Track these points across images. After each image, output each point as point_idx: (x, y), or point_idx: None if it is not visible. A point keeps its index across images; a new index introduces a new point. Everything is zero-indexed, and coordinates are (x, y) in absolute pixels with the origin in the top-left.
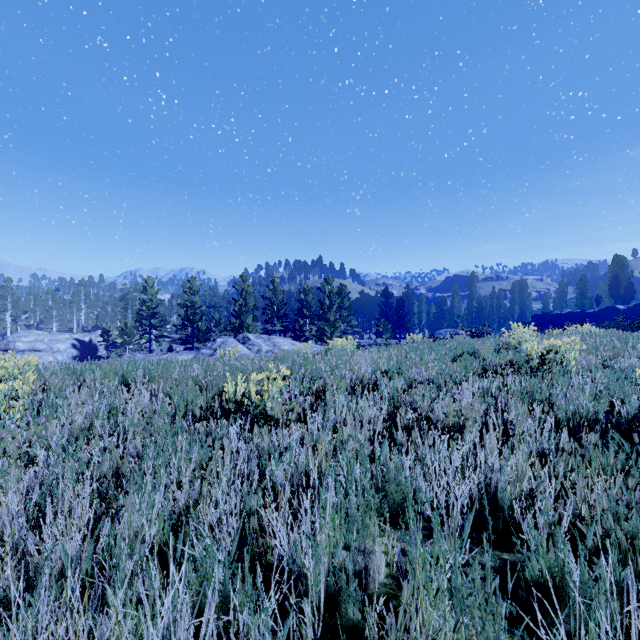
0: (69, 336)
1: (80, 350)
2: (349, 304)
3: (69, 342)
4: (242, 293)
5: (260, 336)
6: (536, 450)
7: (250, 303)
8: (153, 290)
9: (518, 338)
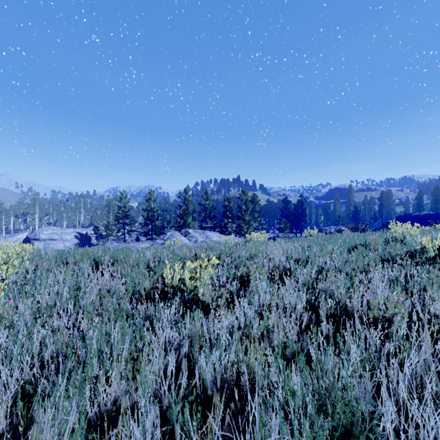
0: (73, 230)
1: (80, 239)
2: (259, 208)
3: (73, 234)
4: (185, 201)
5: (197, 231)
6: None
7: (190, 208)
8: (126, 199)
9: (403, 233)
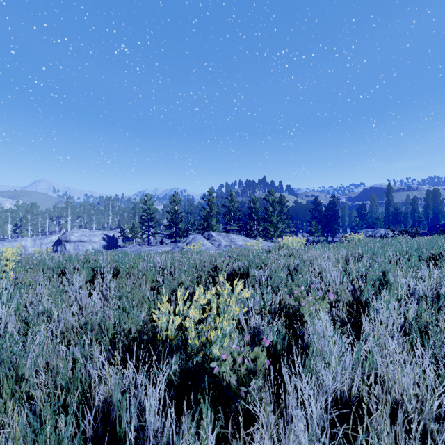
0: (101, 232)
1: (107, 241)
2: (287, 210)
3: (101, 236)
4: (209, 203)
5: (220, 234)
6: None
7: (214, 210)
8: (150, 202)
9: None
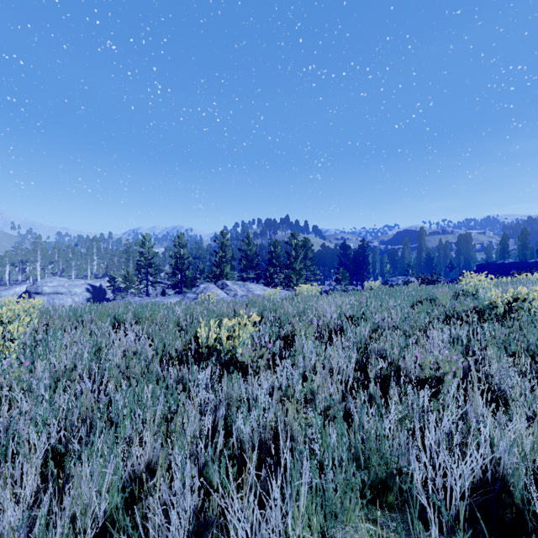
0: (84, 282)
1: (92, 293)
2: (312, 255)
3: (84, 287)
4: (222, 246)
5: (236, 282)
6: (531, 412)
7: (228, 255)
8: (150, 244)
9: (476, 286)
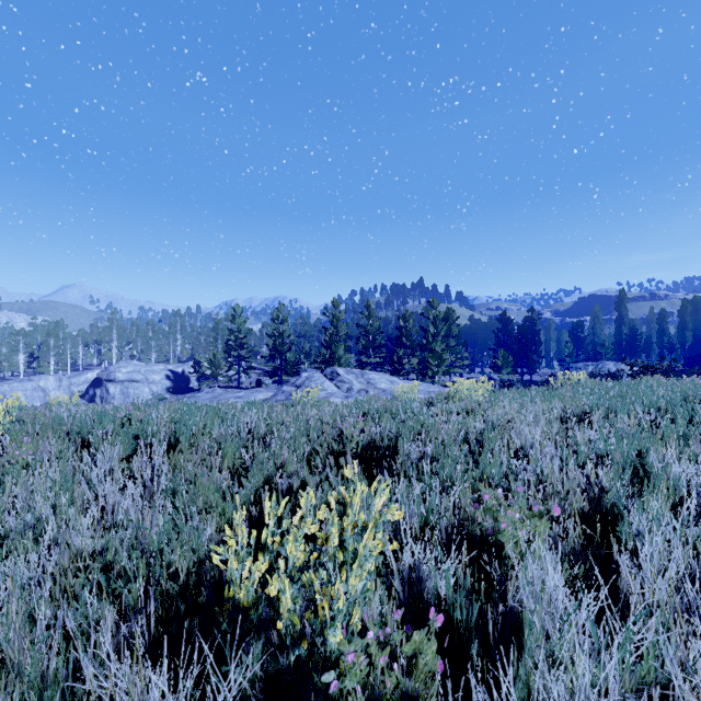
0: (163, 367)
1: (173, 381)
2: (458, 332)
3: (163, 373)
4: (333, 320)
5: (351, 371)
6: None
7: (342, 332)
8: (241, 319)
9: None
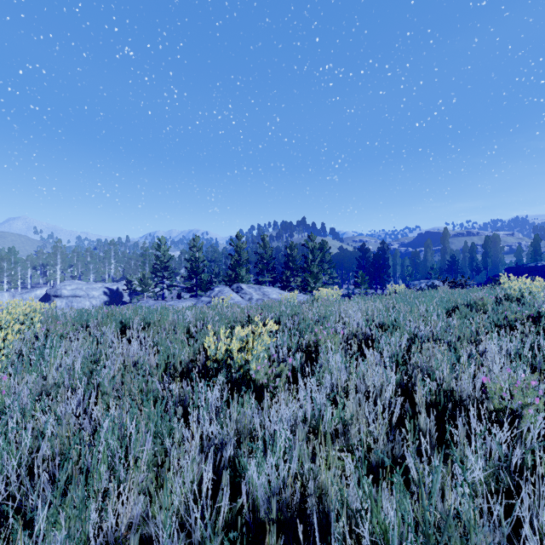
0: (101, 285)
1: (109, 296)
2: (330, 258)
3: (101, 290)
4: (237, 249)
5: (251, 286)
6: None
7: (244, 258)
8: (165, 247)
9: (521, 289)
